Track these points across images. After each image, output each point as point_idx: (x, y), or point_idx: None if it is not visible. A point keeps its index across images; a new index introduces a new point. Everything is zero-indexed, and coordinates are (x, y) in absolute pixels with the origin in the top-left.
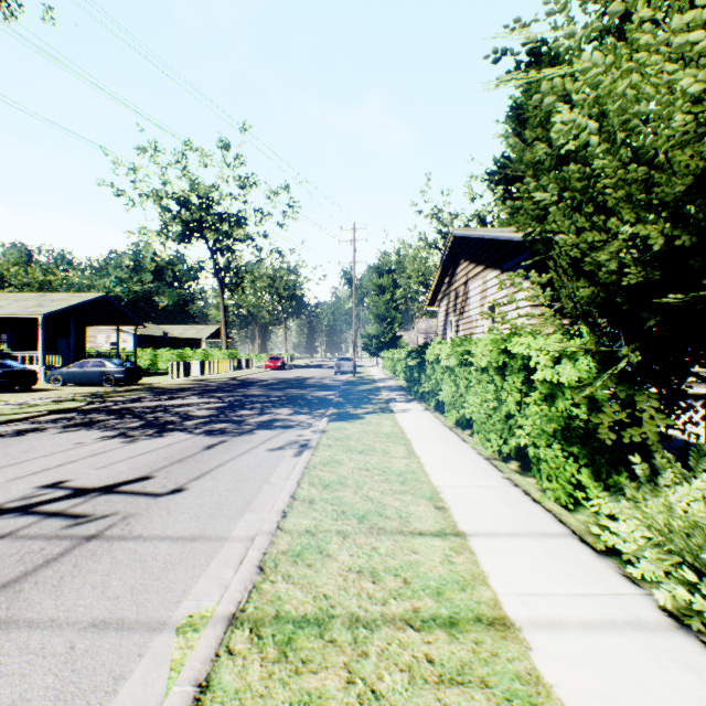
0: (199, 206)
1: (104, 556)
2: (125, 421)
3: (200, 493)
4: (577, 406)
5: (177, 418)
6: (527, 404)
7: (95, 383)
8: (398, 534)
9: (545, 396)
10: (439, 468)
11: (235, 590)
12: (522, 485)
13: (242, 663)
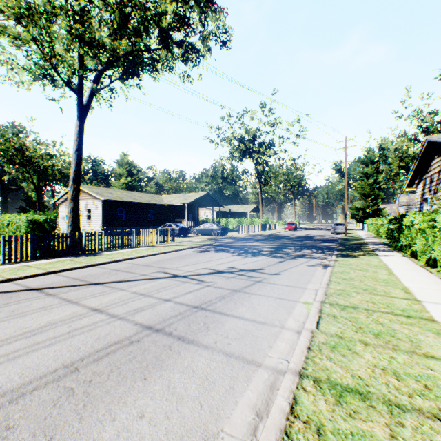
0: (249, 141)
1: (266, 286)
2: (235, 250)
3: (286, 276)
4: None
5: (256, 250)
6: None
7: (209, 234)
8: (383, 296)
9: None
10: (409, 280)
11: (319, 297)
12: None
13: (329, 309)
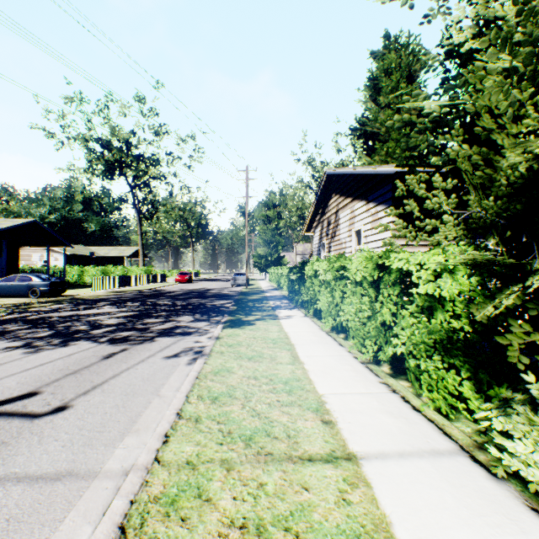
0: (119, 149)
1: None
2: (35, 331)
3: (83, 412)
4: (455, 318)
5: (86, 327)
6: (400, 314)
7: (22, 295)
8: (287, 461)
9: (420, 308)
10: (322, 374)
11: None
12: (399, 391)
13: None
